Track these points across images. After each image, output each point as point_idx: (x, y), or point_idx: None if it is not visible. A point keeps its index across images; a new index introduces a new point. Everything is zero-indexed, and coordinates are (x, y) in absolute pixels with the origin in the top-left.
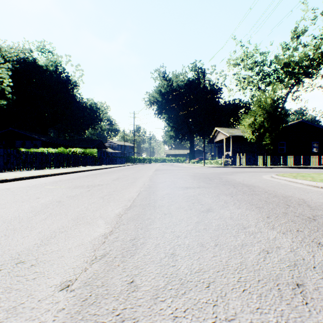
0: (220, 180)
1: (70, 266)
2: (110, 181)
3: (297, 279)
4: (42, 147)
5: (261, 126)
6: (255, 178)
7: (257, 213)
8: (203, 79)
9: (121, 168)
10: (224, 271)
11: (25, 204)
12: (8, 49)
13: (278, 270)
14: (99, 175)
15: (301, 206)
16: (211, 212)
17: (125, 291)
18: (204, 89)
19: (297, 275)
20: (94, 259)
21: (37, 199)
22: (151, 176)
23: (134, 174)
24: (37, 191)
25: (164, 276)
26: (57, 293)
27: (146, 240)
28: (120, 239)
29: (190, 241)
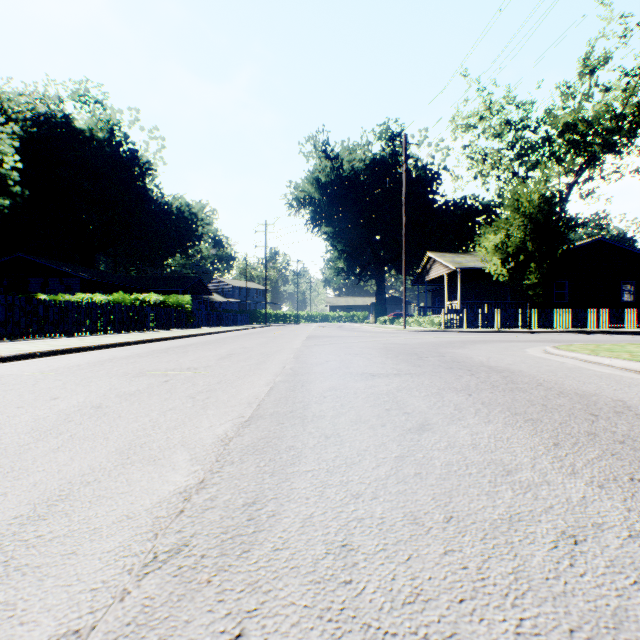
0: (440, 358)
1: (86, 585)
2: (214, 362)
3: None
4: (81, 291)
5: (520, 249)
6: (511, 355)
7: (530, 435)
8: (404, 156)
9: (240, 333)
10: (476, 599)
11: (23, 413)
12: (15, 97)
13: (614, 595)
14: (193, 349)
15: (623, 416)
16: (428, 431)
17: None
18: (405, 175)
19: None
20: (149, 563)
21: (51, 401)
22: (298, 351)
23: (264, 346)
24: (56, 382)
25: (323, 616)
26: None
27: (281, 507)
28: (221, 503)
29: (385, 510)
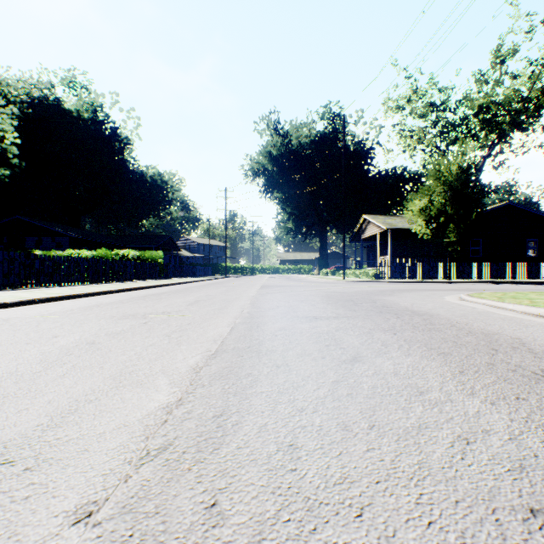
0: (372, 304)
1: (98, 471)
2: (184, 307)
3: (530, 498)
4: (70, 247)
5: (441, 212)
6: (432, 302)
7: (441, 365)
8: (343, 134)
9: (204, 283)
10: (389, 481)
11: (32, 348)
12: (14, 83)
13: (492, 479)
14: (166, 296)
15: (518, 351)
16: (359, 362)
17: (199, 526)
18: (344, 150)
19: (528, 489)
20: (144, 457)
21: (53, 339)
22: (254, 298)
23: (225, 294)
24: (55, 323)
25: (275, 492)
26: (66, 530)
27: (242, 418)
28: (196, 415)
29: (322, 420)
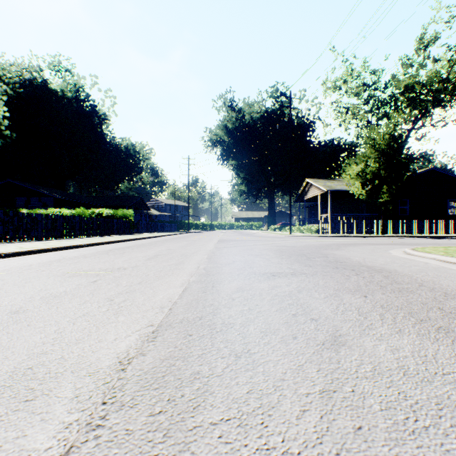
0: (325, 259)
1: None
2: (142, 262)
3: None
4: (54, 207)
5: (376, 176)
6: (381, 256)
7: (455, 352)
8: (289, 108)
9: (168, 238)
10: None
11: None
12: (8, 67)
13: None
14: (129, 250)
15: None
16: (344, 346)
17: None
18: (290, 122)
19: None
20: None
21: None
22: (211, 252)
23: (185, 248)
24: None
25: None
26: None
27: None
28: None
29: None
